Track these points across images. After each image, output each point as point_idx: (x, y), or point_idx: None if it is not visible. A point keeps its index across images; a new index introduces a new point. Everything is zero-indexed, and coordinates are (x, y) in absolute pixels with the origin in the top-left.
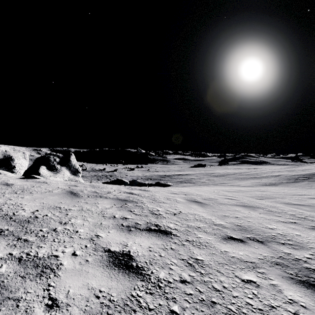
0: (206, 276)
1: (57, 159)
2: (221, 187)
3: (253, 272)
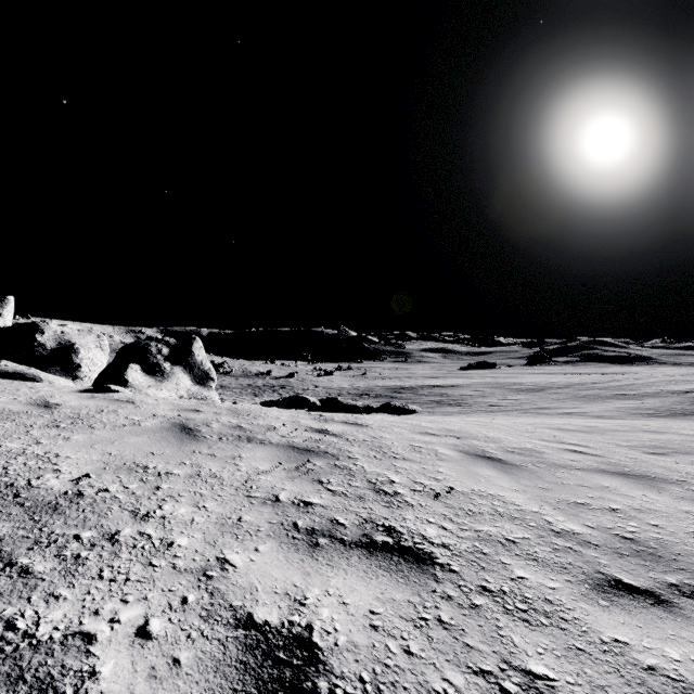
0: None
1: (165, 349)
2: (541, 419)
3: None
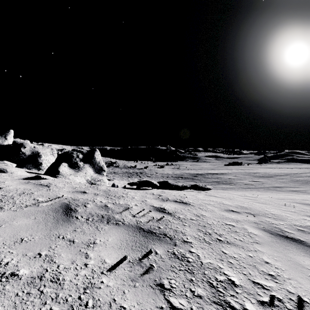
0: None
1: (81, 155)
2: (282, 194)
3: None
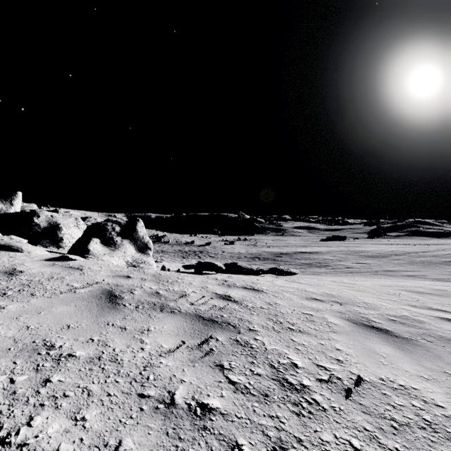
0: None
1: (117, 227)
2: (392, 280)
3: None
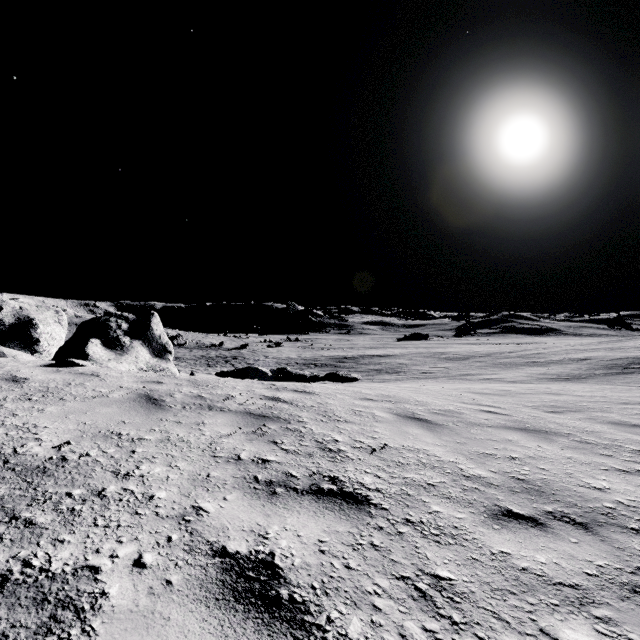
0: (467, 631)
1: (124, 324)
2: (465, 384)
3: (584, 617)
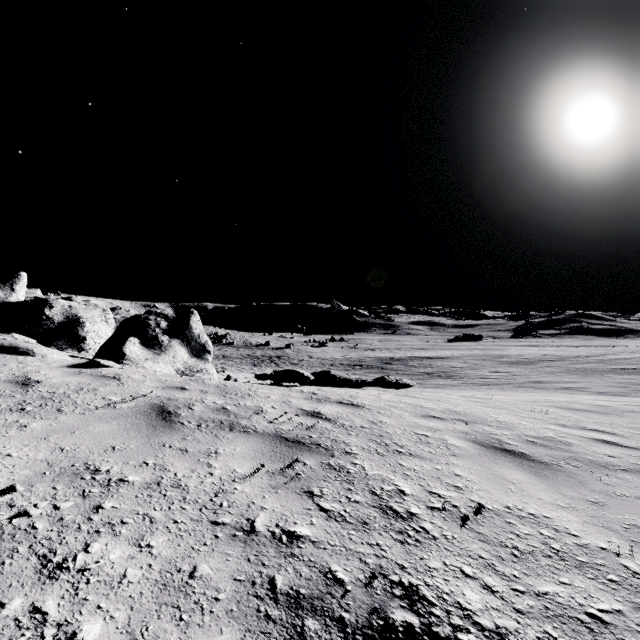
0: None
1: (164, 322)
2: (541, 394)
3: None
